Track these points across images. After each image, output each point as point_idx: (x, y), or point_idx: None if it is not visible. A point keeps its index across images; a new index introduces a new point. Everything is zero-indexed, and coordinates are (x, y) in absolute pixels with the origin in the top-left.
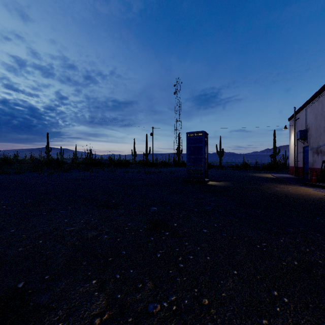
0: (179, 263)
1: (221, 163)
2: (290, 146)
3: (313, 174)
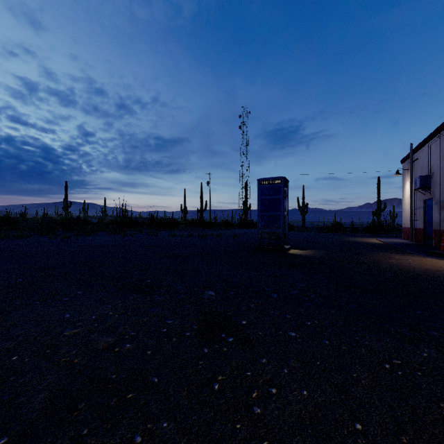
0: (253, 405)
1: (304, 223)
2: (403, 199)
3: (442, 239)
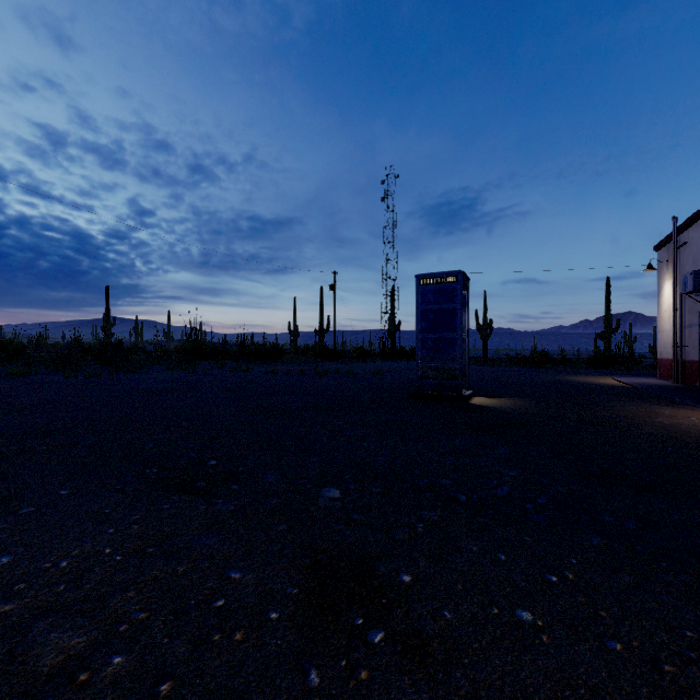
0: None
1: (486, 351)
2: (659, 311)
3: None
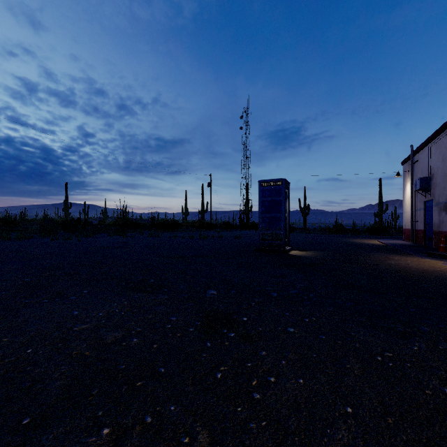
0: (253, 391)
1: (305, 224)
2: (404, 200)
3: (441, 240)
